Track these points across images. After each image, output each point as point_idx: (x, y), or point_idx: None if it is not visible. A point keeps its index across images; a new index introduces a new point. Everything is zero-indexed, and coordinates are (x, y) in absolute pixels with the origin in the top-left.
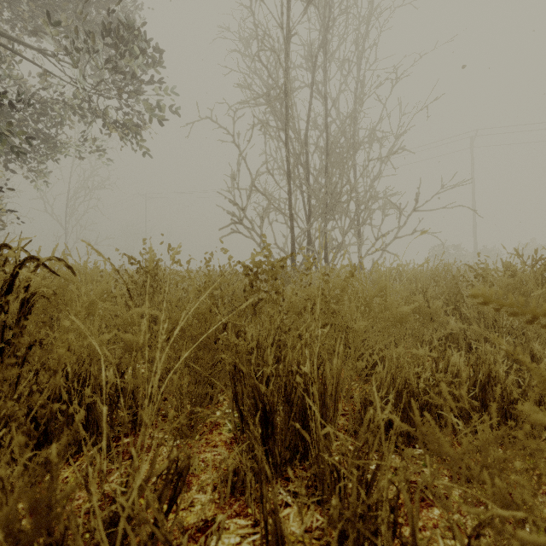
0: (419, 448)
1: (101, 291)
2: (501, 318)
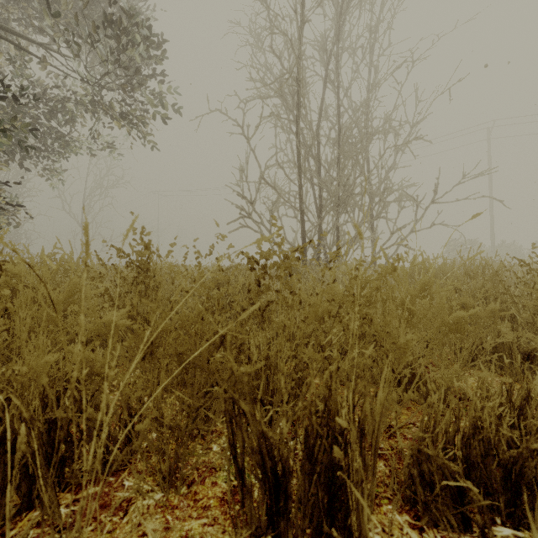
0: (502, 524)
1: (71, 290)
2: None
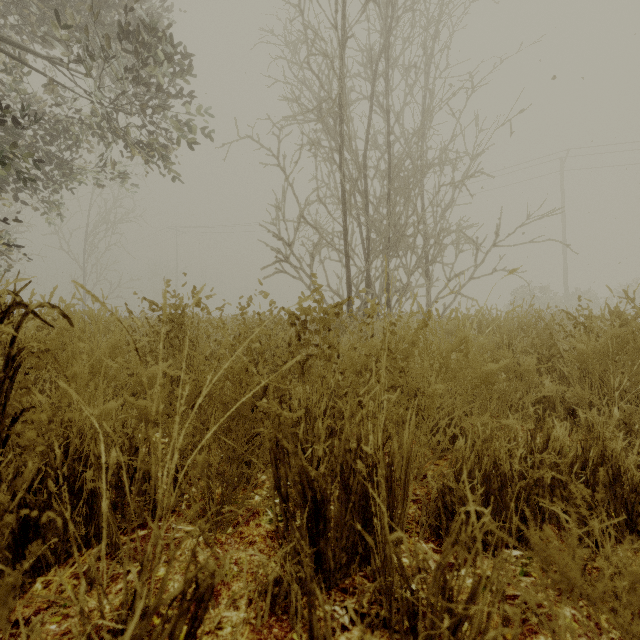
0: (513, 548)
1: (113, 344)
2: (612, 379)
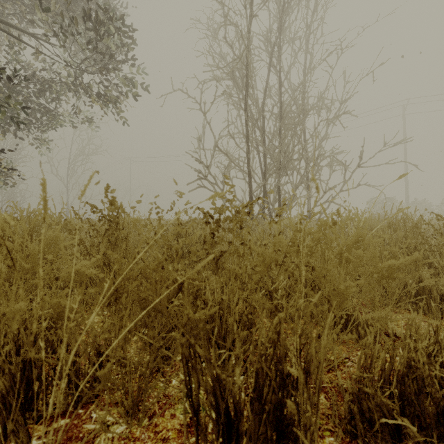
0: None
1: (47, 241)
2: None
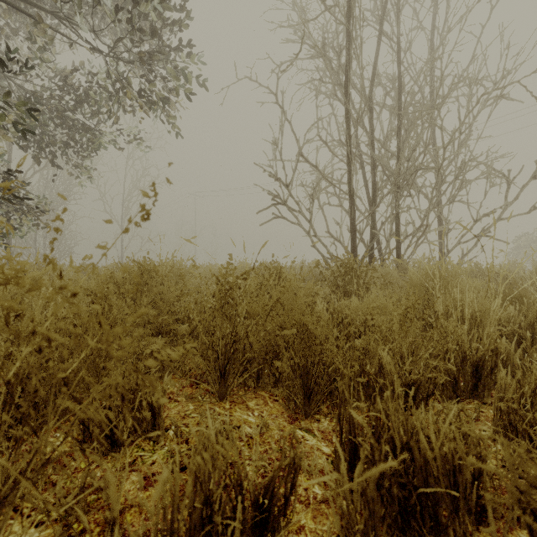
0: None
1: None
2: None
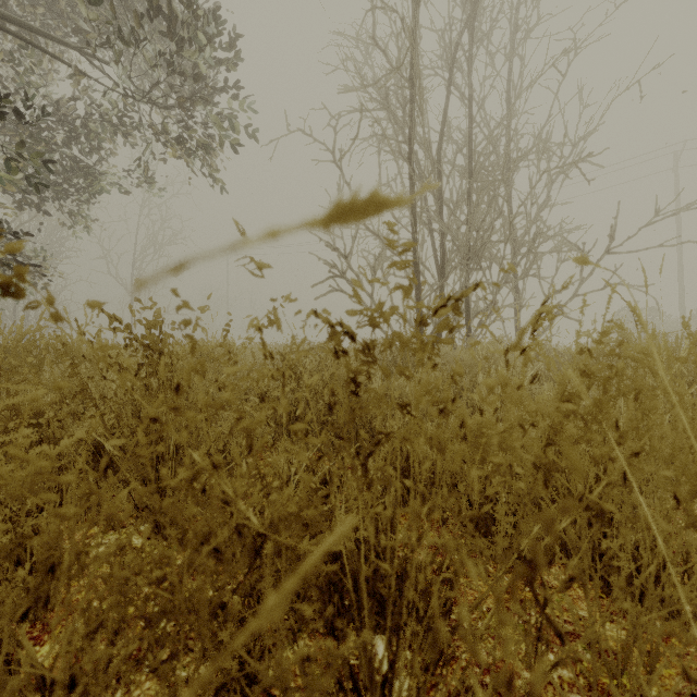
0: None
1: None
2: None
